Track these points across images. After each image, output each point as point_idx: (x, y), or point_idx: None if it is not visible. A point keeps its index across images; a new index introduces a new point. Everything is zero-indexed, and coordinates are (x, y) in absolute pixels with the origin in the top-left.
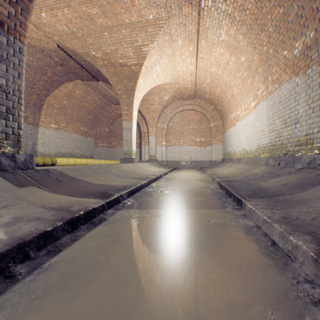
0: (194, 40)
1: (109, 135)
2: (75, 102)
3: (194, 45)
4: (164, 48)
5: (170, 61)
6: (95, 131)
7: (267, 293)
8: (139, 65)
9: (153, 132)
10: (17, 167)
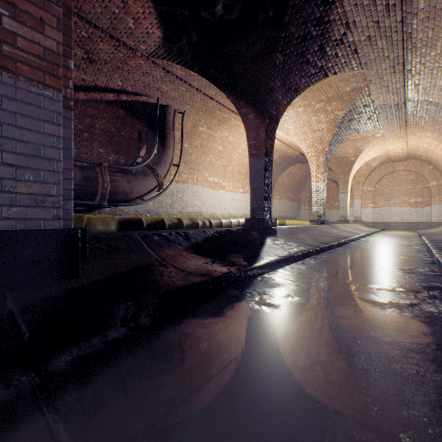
0: (403, 137)
1: (309, 199)
2: (290, 177)
3: (403, 139)
4: (376, 143)
5: (381, 146)
6: (297, 197)
7: (410, 241)
8: (355, 156)
9: (357, 195)
10: (326, 224)
